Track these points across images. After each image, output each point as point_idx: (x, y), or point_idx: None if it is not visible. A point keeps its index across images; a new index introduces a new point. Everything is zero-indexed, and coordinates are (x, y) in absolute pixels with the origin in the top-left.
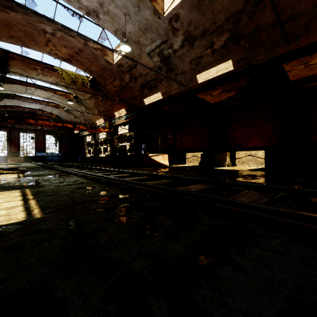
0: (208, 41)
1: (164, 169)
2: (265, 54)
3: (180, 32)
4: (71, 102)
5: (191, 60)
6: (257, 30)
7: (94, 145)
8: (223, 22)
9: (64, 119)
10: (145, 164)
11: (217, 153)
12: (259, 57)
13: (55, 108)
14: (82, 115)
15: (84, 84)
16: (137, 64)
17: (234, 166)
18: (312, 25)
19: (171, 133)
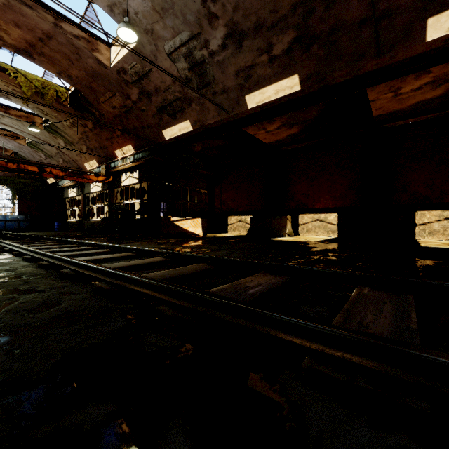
0: (264, 42)
1: (194, 242)
2: (346, 69)
3: (221, 22)
4: (36, 129)
5: (238, 70)
6: (336, 30)
7: (82, 204)
8: (288, 11)
9: (27, 158)
10: (166, 234)
11: (274, 216)
12: (338, 72)
13: (9, 139)
14: (60, 154)
15: (61, 99)
16: (151, 71)
17: (297, 236)
18: (413, 28)
19: (206, 187)
